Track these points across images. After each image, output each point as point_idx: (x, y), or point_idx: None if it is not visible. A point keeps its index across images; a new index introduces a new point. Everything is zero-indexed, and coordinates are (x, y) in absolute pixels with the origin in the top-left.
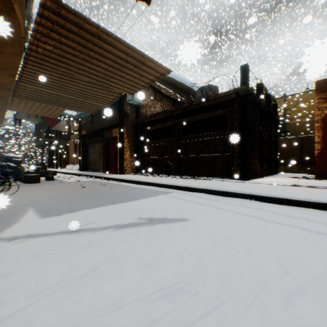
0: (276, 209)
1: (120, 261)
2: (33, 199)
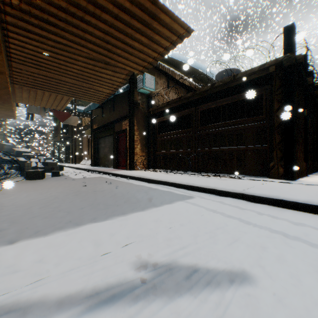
0: None
1: None
2: (10, 203)
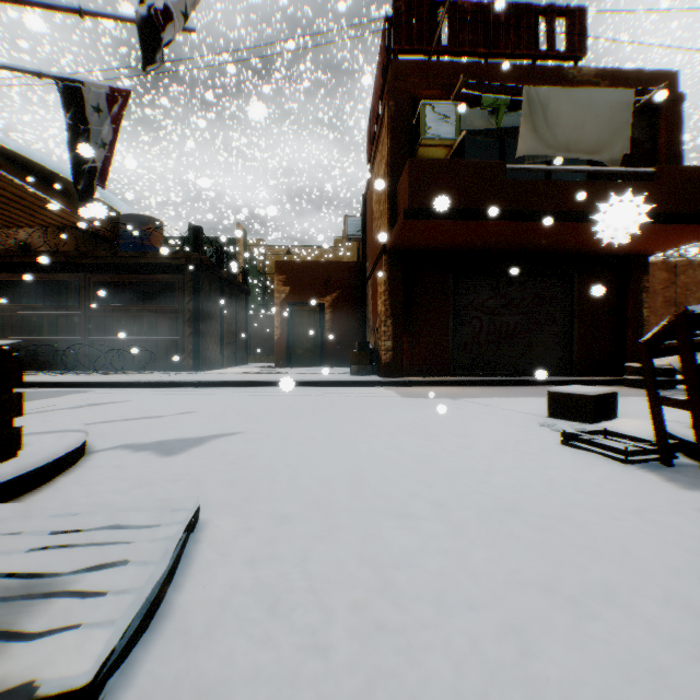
0: (215, 389)
1: (93, 413)
2: None
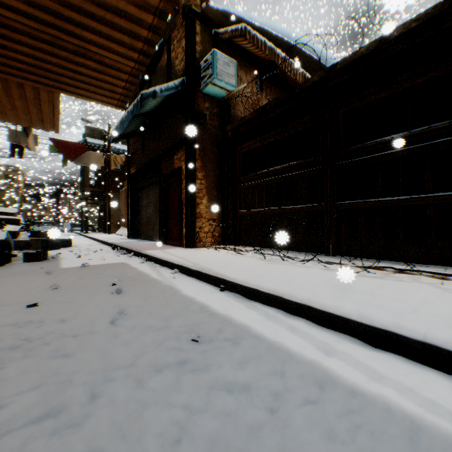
0: None
1: None
2: None
